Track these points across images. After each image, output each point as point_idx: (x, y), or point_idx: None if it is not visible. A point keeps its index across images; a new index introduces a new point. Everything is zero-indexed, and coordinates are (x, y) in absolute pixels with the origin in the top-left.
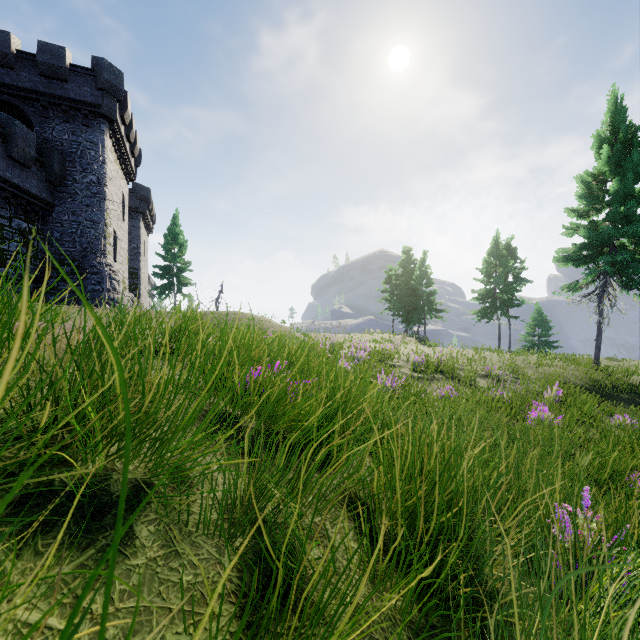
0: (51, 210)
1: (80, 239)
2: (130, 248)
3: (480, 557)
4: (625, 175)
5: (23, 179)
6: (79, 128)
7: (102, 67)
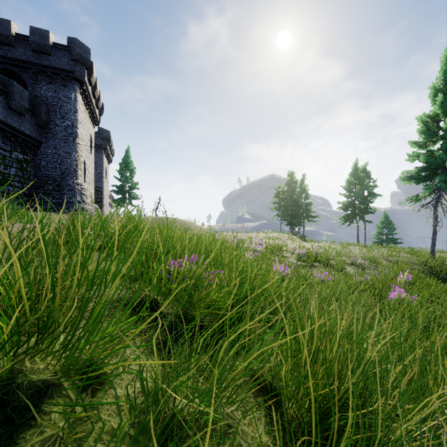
0: (39, 146)
1: (60, 166)
2: (96, 173)
3: None
4: None
5: (19, 123)
6: (59, 88)
7: (75, 44)
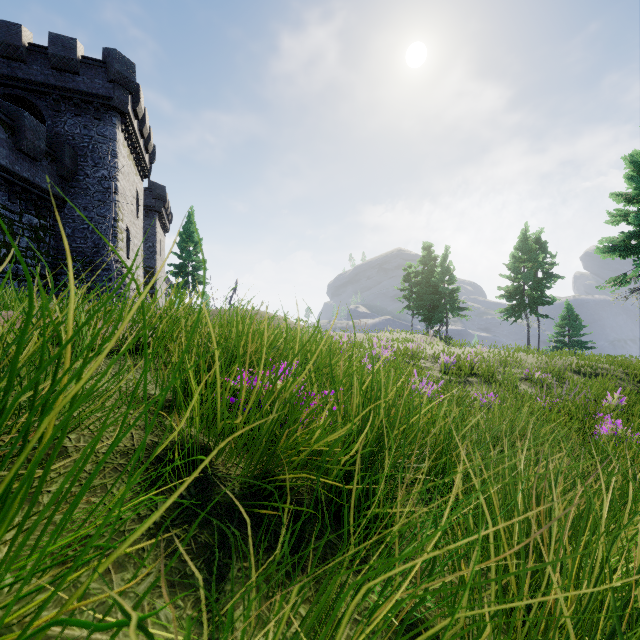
0: (63, 206)
1: (92, 235)
2: (146, 247)
3: None
4: None
5: (33, 173)
6: (91, 122)
7: (113, 58)
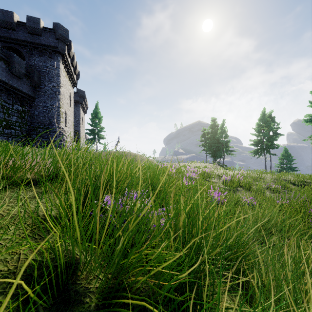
0: (33, 100)
1: (47, 115)
2: (75, 120)
3: None
4: None
5: (19, 84)
6: (47, 59)
7: (58, 27)
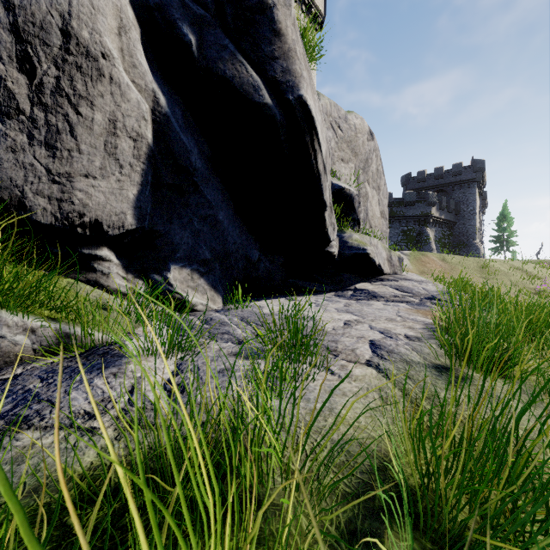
0: (455, 225)
1: (466, 234)
2: None
3: None
4: None
5: (450, 217)
6: (465, 190)
7: (476, 163)
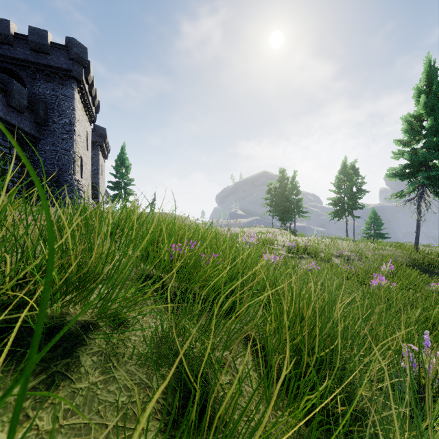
0: (38, 142)
1: (58, 162)
2: (92, 169)
3: (352, 384)
4: (437, 116)
5: (19, 121)
6: (57, 86)
7: (72, 44)
